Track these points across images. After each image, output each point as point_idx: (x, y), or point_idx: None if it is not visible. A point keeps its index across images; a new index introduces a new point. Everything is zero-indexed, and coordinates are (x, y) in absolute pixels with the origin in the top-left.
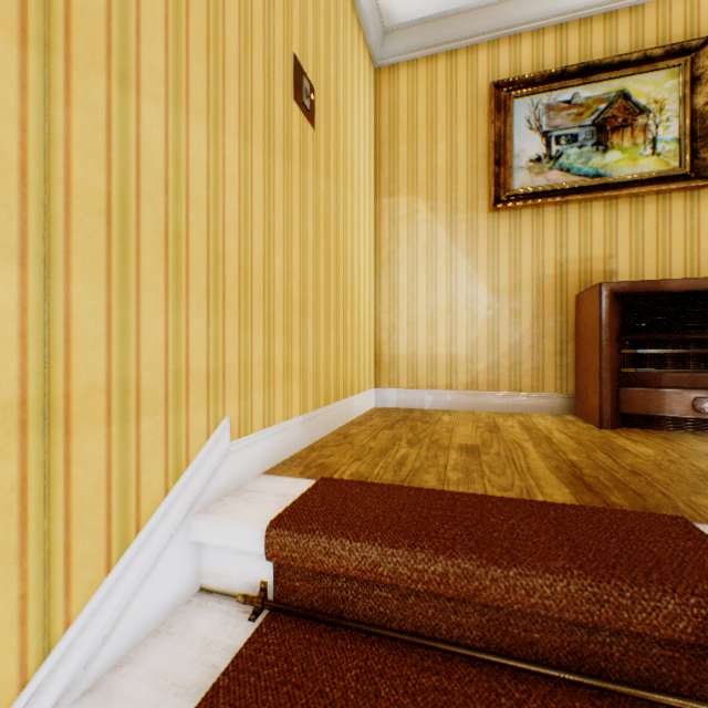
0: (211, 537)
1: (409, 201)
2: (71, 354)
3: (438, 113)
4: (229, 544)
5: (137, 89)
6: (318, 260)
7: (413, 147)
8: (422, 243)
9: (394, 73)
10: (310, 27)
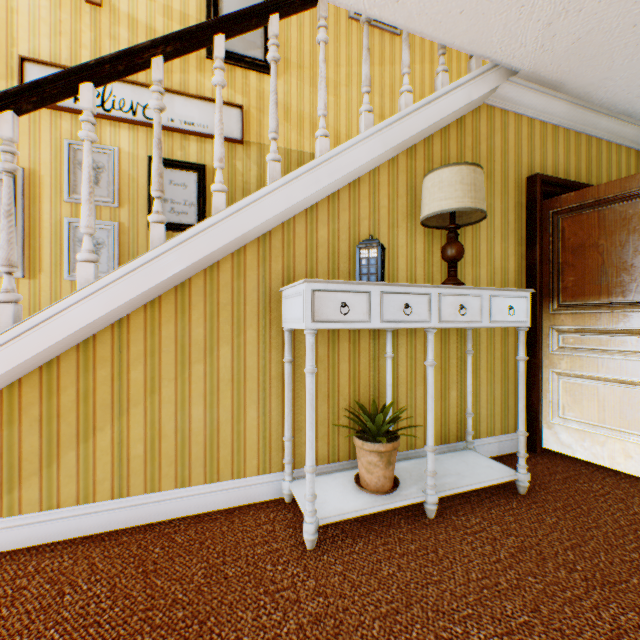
0: None
1: None
2: (384, 110)
3: None
4: None
5: (394, 65)
6: None
7: None
8: None
9: None
10: None
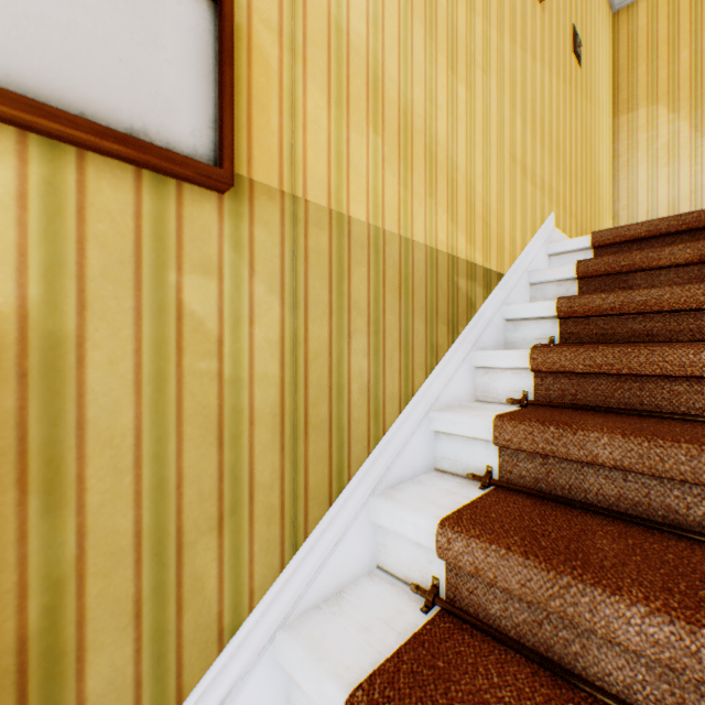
0: (558, 248)
1: (648, 111)
2: (526, 154)
3: (680, 27)
4: (568, 249)
5: (535, 60)
6: (581, 153)
7: (651, 65)
8: (661, 143)
9: (631, 11)
10: (578, 4)
